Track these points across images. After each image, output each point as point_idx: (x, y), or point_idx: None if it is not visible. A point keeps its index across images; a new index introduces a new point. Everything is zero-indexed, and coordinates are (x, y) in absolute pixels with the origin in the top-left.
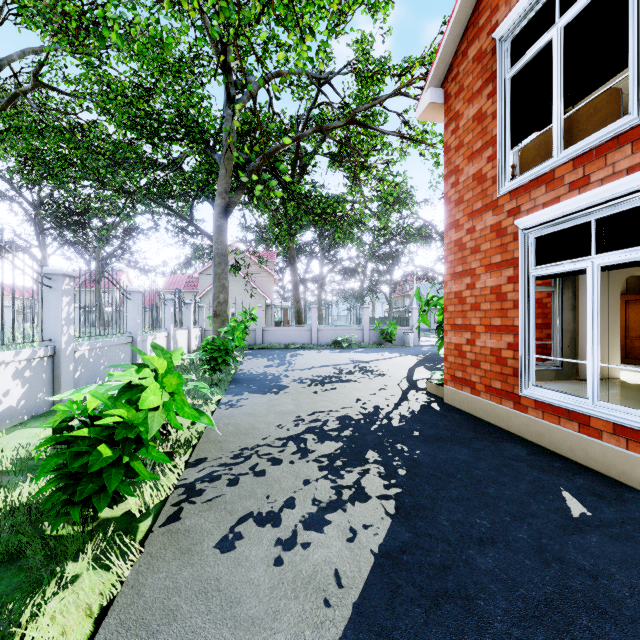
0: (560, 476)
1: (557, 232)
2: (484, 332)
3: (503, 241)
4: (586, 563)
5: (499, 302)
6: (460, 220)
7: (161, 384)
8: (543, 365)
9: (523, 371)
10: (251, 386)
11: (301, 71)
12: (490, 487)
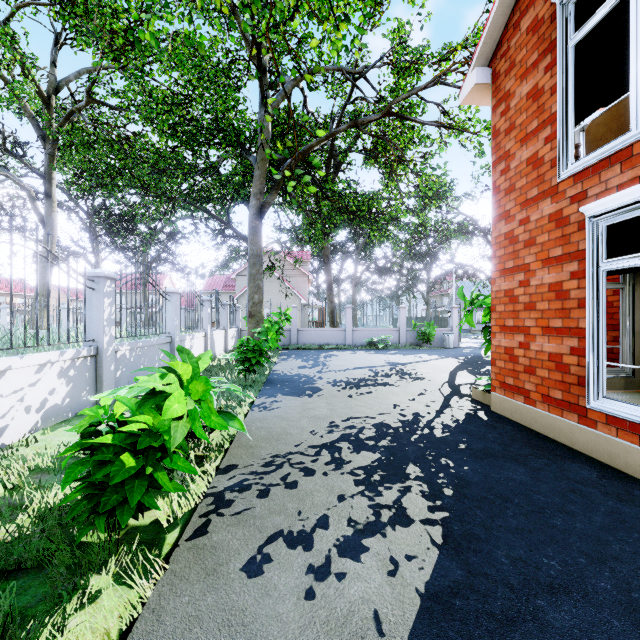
0: None
1: (635, 218)
2: (541, 335)
3: (565, 231)
4: None
5: (560, 301)
6: (511, 210)
7: (186, 390)
8: (610, 372)
9: (591, 380)
10: (284, 388)
11: (335, 67)
12: (556, 517)
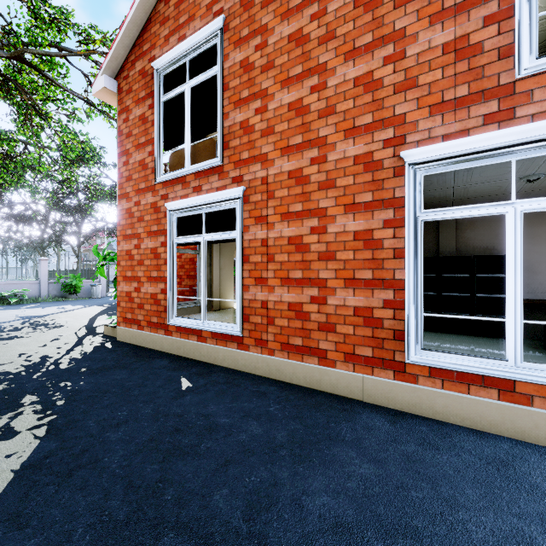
0: (184, 370)
1: (189, 216)
2: (147, 282)
3: (159, 216)
4: (180, 411)
5: (156, 260)
6: (130, 193)
7: None
8: (192, 303)
9: (170, 308)
10: None
11: None
12: (136, 390)
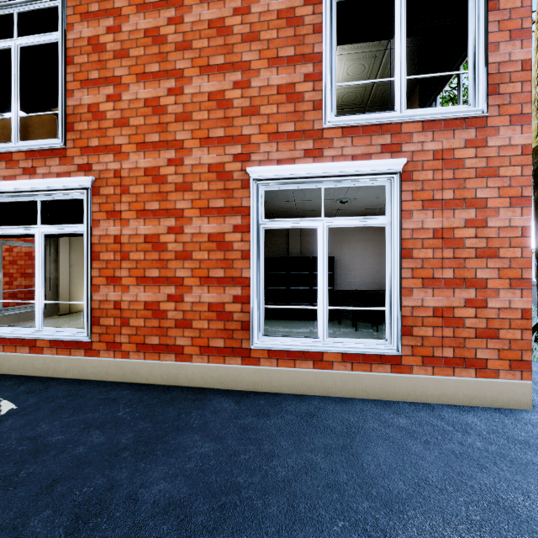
0: (7, 391)
1: (17, 202)
2: None
3: None
4: None
5: None
6: None
7: None
8: (28, 308)
9: None
10: None
11: None
12: None
